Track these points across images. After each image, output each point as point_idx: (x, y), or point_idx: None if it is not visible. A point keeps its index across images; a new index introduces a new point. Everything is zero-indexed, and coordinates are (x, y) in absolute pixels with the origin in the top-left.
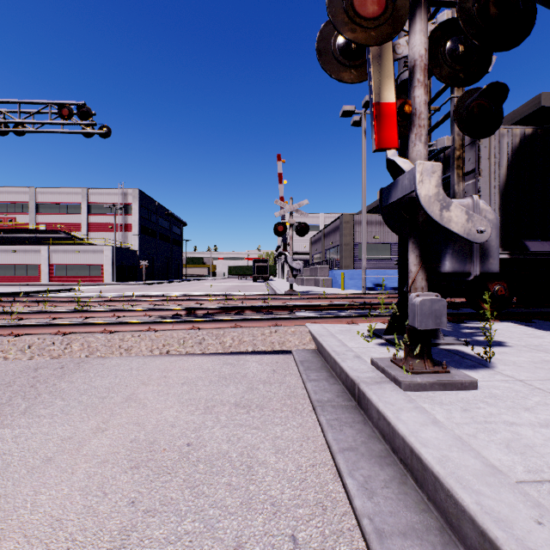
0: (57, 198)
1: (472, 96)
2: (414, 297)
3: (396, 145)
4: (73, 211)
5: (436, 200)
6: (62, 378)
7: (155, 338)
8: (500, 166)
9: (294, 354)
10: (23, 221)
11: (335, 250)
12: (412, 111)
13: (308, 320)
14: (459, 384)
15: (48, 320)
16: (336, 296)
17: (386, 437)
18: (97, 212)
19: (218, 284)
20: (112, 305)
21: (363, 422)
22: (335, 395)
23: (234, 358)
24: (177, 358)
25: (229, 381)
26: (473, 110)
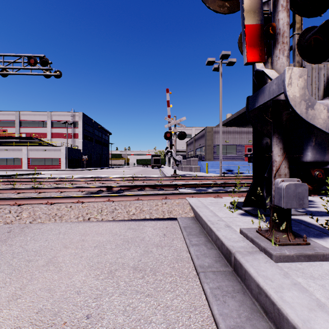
0: (32, 118)
1: (310, 32)
2: (280, 182)
3: (263, 59)
4: (42, 126)
5: (303, 100)
6: (5, 241)
7: (82, 208)
8: (319, 90)
9: (179, 221)
10: (12, 131)
11: (202, 149)
12: (277, 31)
13: (187, 195)
14: (321, 256)
15: (14, 194)
16: (204, 178)
17: (269, 315)
18: (57, 126)
19: (130, 169)
20: (60, 183)
21: (242, 291)
22: (214, 260)
23: (135, 224)
24: (95, 224)
25: (131, 245)
26: (311, 42)
